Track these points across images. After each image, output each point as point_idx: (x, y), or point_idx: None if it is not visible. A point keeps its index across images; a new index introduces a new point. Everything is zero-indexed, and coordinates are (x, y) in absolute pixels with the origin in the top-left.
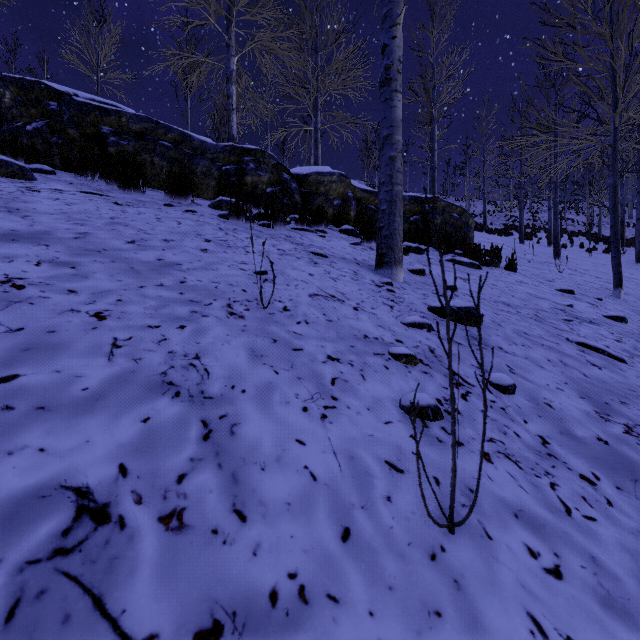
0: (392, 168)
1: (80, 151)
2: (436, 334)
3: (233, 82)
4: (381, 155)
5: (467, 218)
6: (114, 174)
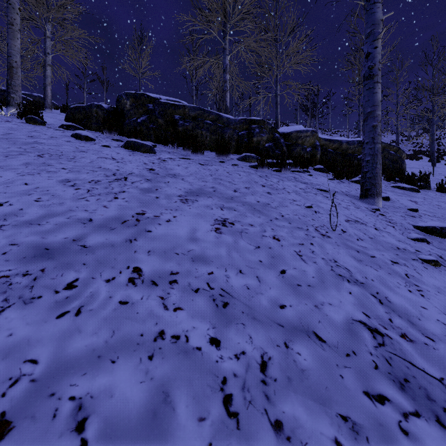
0: (374, 133)
1: (164, 131)
2: (434, 246)
3: (227, 72)
4: (365, 124)
5: (401, 153)
6: (187, 144)
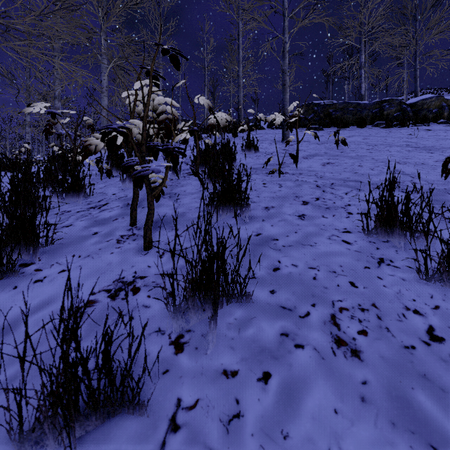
0: None
1: (323, 120)
2: None
3: (363, 67)
4: None
5: None
6: (339, 124)
